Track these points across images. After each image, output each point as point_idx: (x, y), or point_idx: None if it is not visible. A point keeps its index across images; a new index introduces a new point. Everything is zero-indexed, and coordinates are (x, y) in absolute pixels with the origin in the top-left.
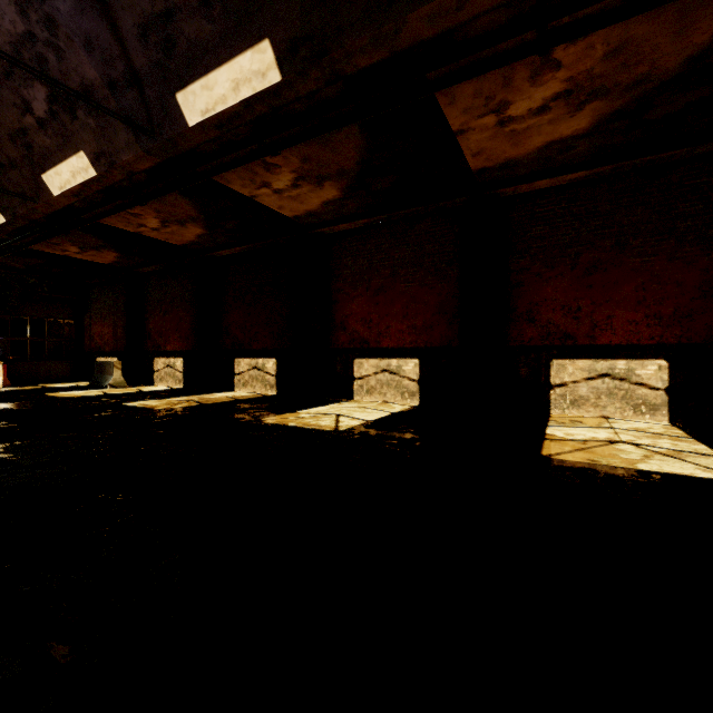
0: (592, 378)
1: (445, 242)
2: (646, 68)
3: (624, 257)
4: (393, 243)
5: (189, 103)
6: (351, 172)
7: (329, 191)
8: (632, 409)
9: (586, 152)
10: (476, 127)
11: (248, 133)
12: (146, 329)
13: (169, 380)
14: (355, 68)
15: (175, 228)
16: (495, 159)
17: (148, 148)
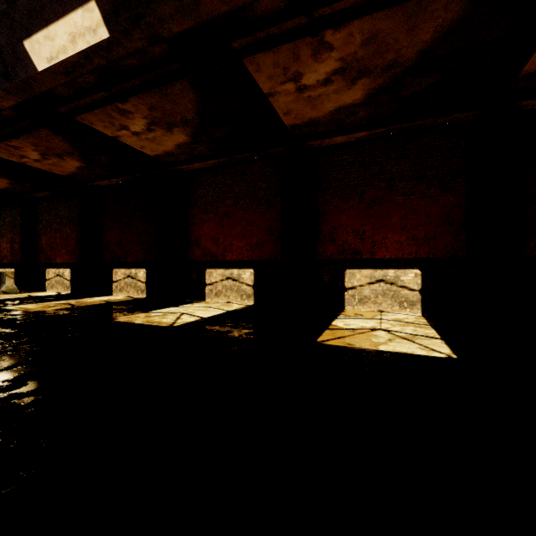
0: (372, 282)
1: (272, 180)
2: (393, 56)
3: (393, 195)
4: (235, 180)
5: (36, 50)
6: (193, 121)
7: (179, 135)
8: (398, 305)
9: (365, 117)
10: (281, 91)
11: (97, 81)
12: (39, 244)
13: (59, 287)
14: (171, 32)
15: (55, 161)
16: (301, 118)
17: (6, 88)
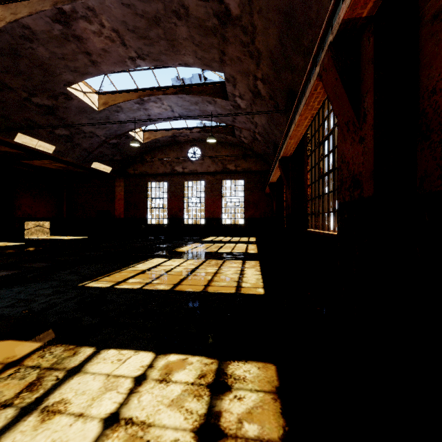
0: None
1: None
2: None
3: None
4: None
5: None
6: None
7: None
8: None
9: None
10: None
11: None
12: None
13: None
14: None
15: None
16: None
17: None
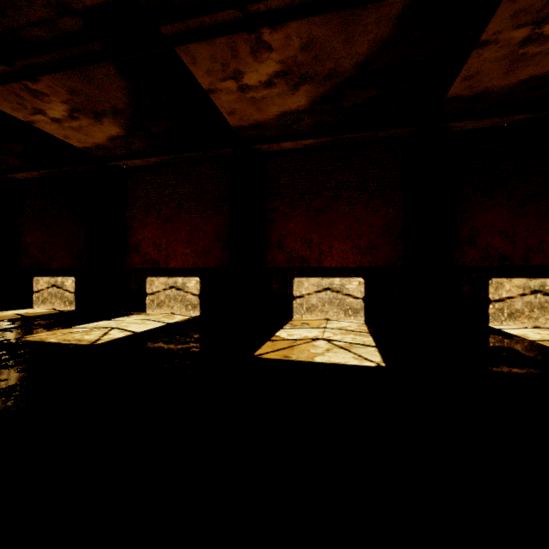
0: (319, 291)
1: (219, 183)
2: (333, 65)
3: (339, 205)
4: (179, 180)
5: None
6: (125, 111)
7: (110, 127)
8: (343, 313)
9: (311, 124)
10: (222, 89)
11: None
12: None
13: None
14: (82, 4)
15: None
16: (247, 120)
17: None
